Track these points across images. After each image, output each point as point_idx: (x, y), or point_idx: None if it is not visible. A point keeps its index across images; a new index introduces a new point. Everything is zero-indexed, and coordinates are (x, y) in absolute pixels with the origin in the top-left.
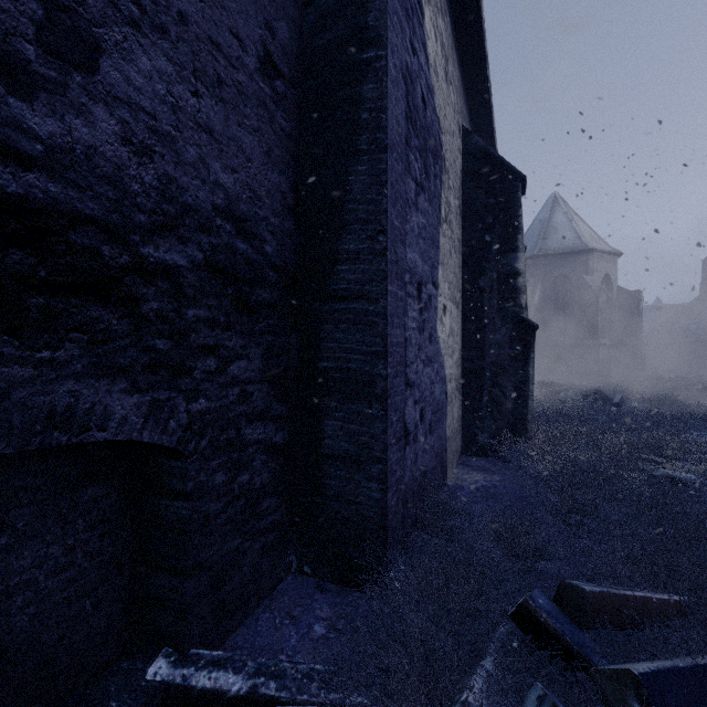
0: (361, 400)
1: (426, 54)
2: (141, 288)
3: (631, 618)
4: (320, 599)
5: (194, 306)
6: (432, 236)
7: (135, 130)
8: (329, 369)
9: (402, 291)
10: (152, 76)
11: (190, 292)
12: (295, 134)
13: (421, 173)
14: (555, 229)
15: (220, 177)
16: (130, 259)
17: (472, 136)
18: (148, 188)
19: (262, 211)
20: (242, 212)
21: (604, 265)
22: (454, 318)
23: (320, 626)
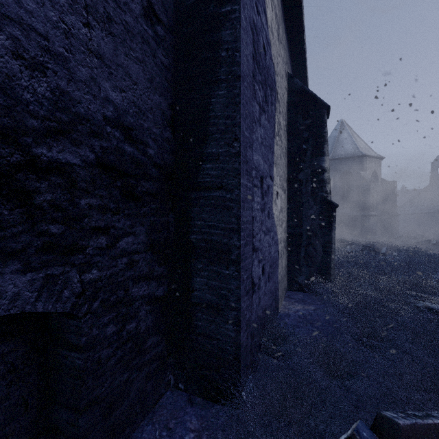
0: (221, 263)
1: (266, 17)
2: (34, 183)
3: None
4: (190, 411)
5: (87, 196)
6: (269, 145)
7: (26, 47)
8: (197, 240)
9: (250, 183)
10: (45, 4)
11: (83, 185)
12: (172, 67)
13: (263, 100)
14: (342, 142)
15: (110, 94)
16: (23, 157)
17: (294, 79)
18: (41, 98)
19: (146, 123)
20: (129, 123)
21: (373, 165)
22: (283, 200)
23: (190, 438)
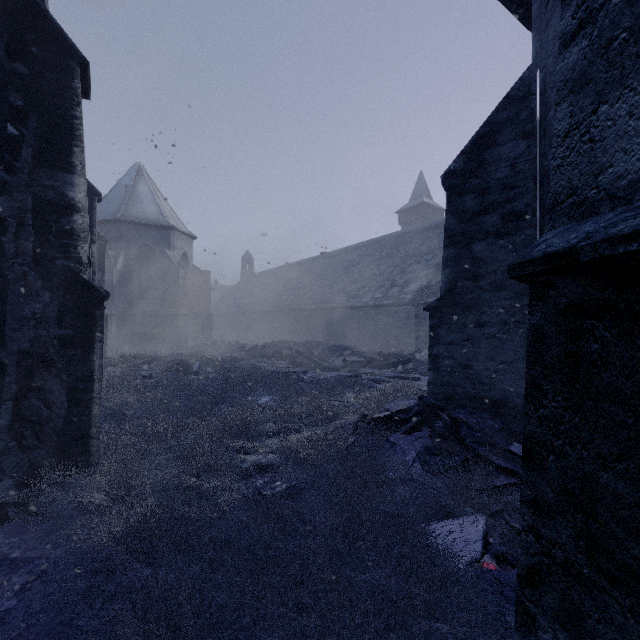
0: None
1: None
2: None
3: None
4: None
5: None
6: None
7: None
8: None
9: None
10: None
11: None
12: None
13: None
14: (139, 198)
15: None
16: None
17: None
18: None
19: None
20: None
21: (183, 244)
22: None
23: None
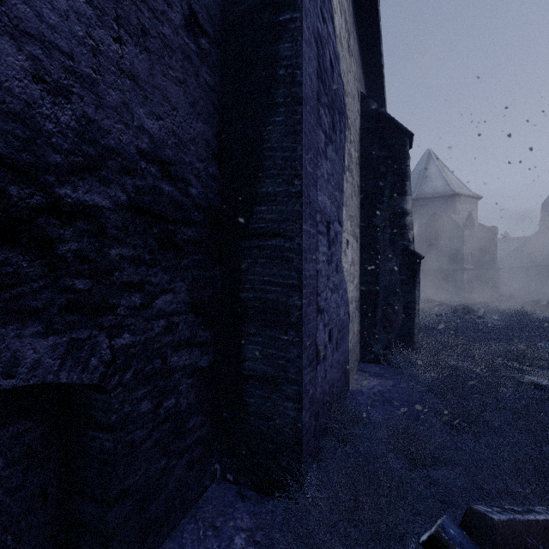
0: (278, 327)
1: (334, 25)
2: (57, 229)
3: (535, 542)
4: (241, 507)
5: (118, 245)
6: (338, 182)
7: (49, 69)
8: (249, 299)
9: (314, 229)
10: (69, 16)
11: (113, 232)
12: (219, 88)
13: (329, 127)
14: (429, 178)
15: (144, 122)
16: (44, 199)
17: (368, 100)
18: (65, 128)
19: (187, 156)
20: (167, 157)
21: (468, 206)
22: (354, 250)
23: (241, 538)
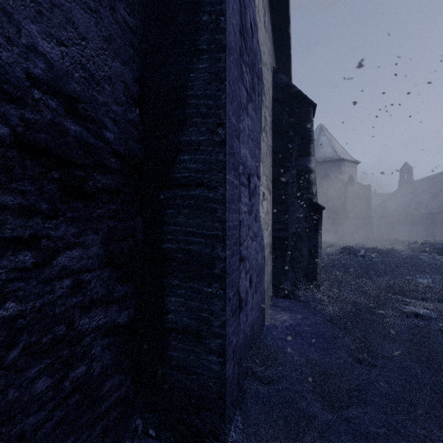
0: (202, 279)
1: None
2: None
3: None
4: None
5: None
6: (257, 139)
7: None
8: (172, 250)
9: (237, 180)
10: None
11: None
12: (140, 32)
13: (250, 86)
14: (321, 146)
15: (38, 43)
16: None
17: (279, 74)
18: None
19: (101, 96)
20: (73, 91)
21: (350, 169)
22: (268, 202)
23: None
